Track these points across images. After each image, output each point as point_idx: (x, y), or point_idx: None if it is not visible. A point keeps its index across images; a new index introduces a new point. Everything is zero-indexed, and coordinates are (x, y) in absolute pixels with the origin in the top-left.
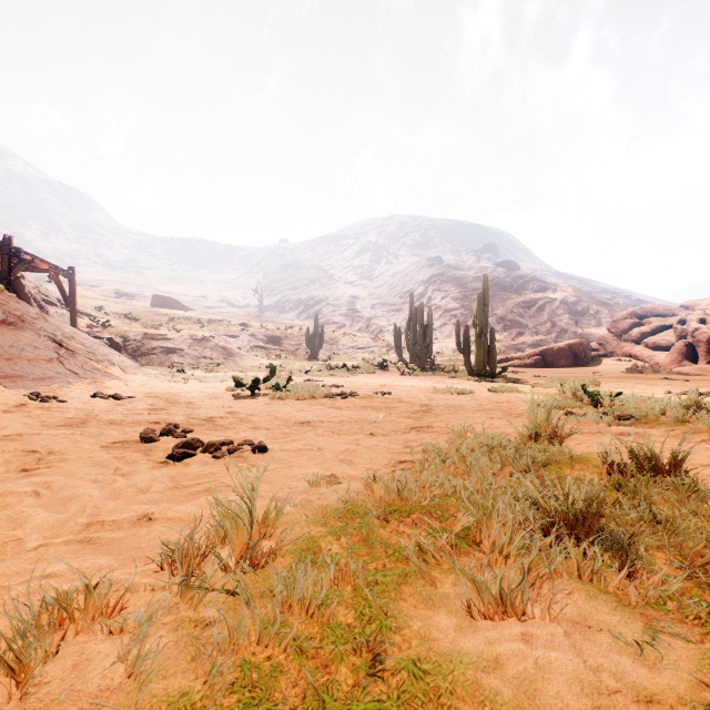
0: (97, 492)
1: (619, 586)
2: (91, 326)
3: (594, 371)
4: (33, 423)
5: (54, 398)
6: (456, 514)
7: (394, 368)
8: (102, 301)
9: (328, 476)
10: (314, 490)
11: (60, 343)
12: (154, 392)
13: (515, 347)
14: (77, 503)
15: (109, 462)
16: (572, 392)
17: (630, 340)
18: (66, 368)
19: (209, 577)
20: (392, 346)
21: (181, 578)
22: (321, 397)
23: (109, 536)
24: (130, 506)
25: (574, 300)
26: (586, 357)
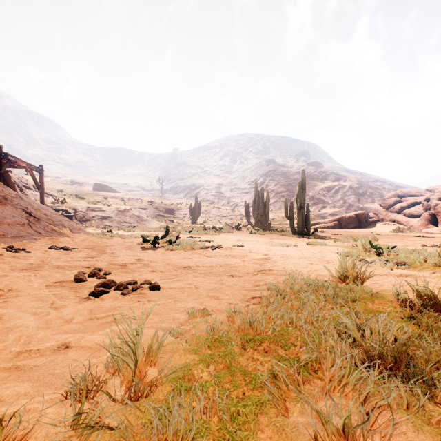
0: (32, 323)
1: (439, 418)
2: (54, 202)
3: (371, 231)
4: (5, 267)
5: (23, 250)
6: (295, 342)
7: (245, 229)
8: (62, 186)
9: (201, 309)
10: (191, 321)
11: (30, 213)
12: (90, 245)
13: (320, 216)
14: (16, 332)
15: (48, 297)
16: (363, 245)
17: (394, 211)
18: (33, 230)
19: (97, 414)
20: (243, 215)
21: (75, 413)
22: (198, 249)
23: (32, 363)
24: (54, 335)
25: (357, 186)
26: (366, 222)
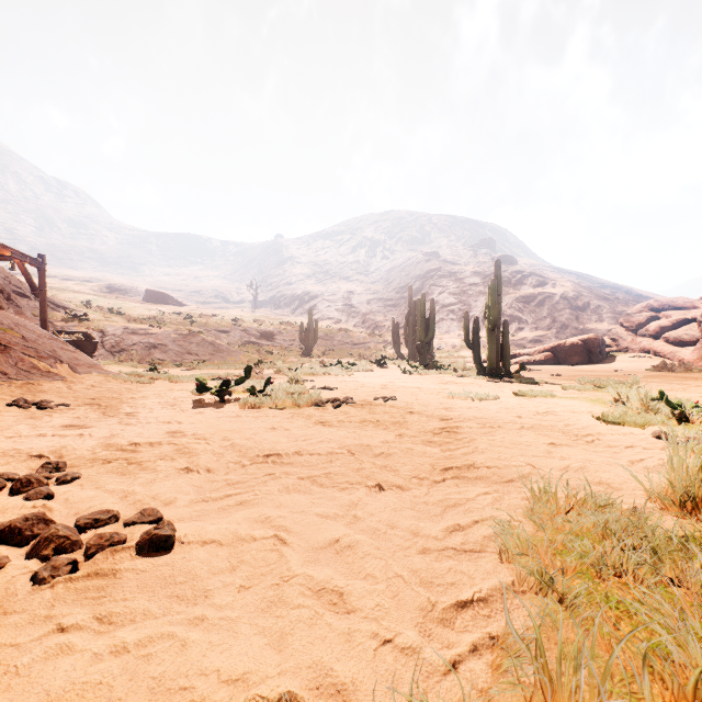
0: None
1: None
2: (66, 320)
3: (613, 368)
4: None
5: None
6: None
7: (393, 365)
8: (92, 295)
9: None
10: None
11: None
12: (101, 396)
13: (515, 343)
14: None
15: None
16: (641, 400)
17: (648, 334)
18: None
19: None
20: (389, 342)
21: None
22: (306, 405)
23: None
24: None
25: (574, 294)
26: (601, 353)
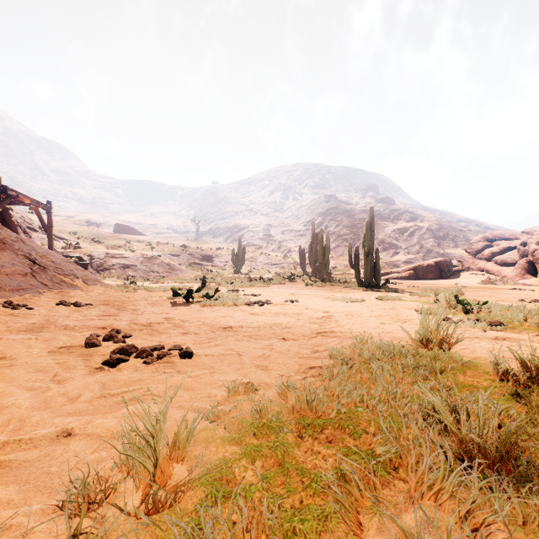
0: (27, 402)
1: None
2: (65, 247)
3: (455, 282)
4: None
5: (24, 306)
6: (368, 428)
7: (300, 280)
8: (76, 228)
9: (245, 383)
10: (231, 400)
11: (34, 261)
12: (109, 300)
13: (392, 264)
14: (4, 414)
15: (50, 367)
16: (446, 300)
17: (483, 258)
18: (37, 281)
19: (100, 536)
20: (297, 263)
21: (71, 533)
22: (242, 305)
23: (21, 458)
24: (53, 419)
25: (437, 227)
26: (449, 272)
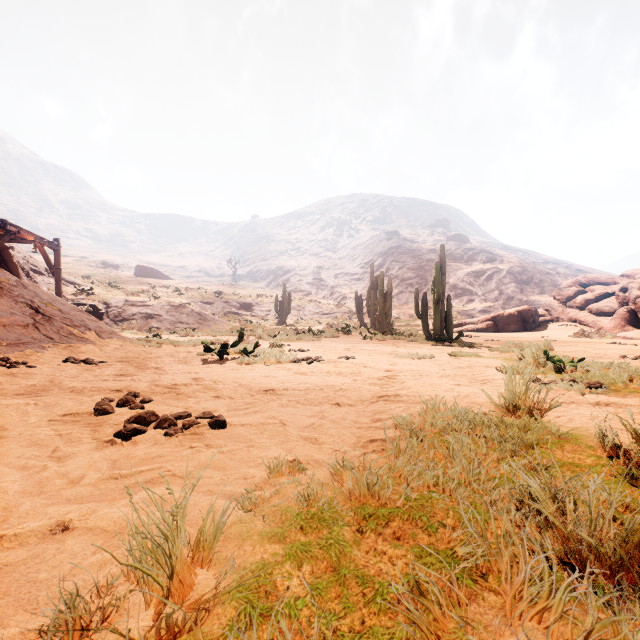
0: (15, 485)
1: None
2: (76, 294)
3: (542, 335)
4: None
5: (24, 364)
6: (445, 520)
7: (356, 333)
8: (89, 271)
9: (290, 461)
10: (273, 482)
11: (37, 309)
12: (127, 356)
13: (466, 313)
14: None
15: (50, 440)
16: (534, 357)
17: (575, 306)
18: (41, 334)
19: None
20: (353, 312)
21: None
22: (287, 362)
23: (2, 560)
24: (47, 508)
25: (519, 270)
26: (534, 322)
